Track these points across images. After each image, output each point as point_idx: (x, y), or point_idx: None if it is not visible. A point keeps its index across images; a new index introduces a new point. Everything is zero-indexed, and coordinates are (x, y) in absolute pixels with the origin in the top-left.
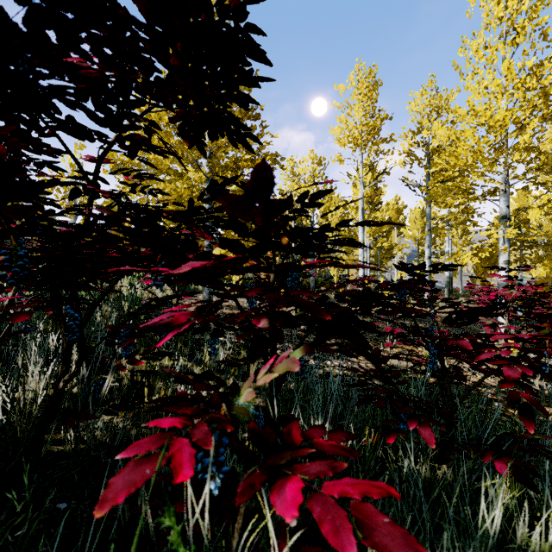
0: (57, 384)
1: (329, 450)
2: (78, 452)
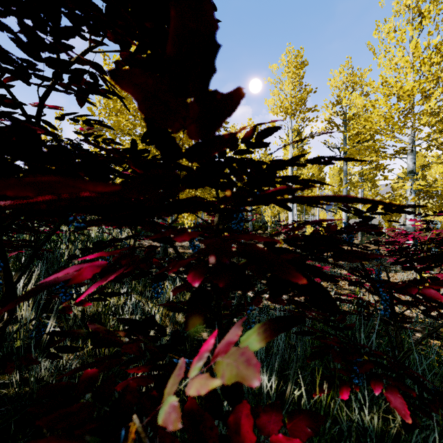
0: None
1: None
2: (21, 396)
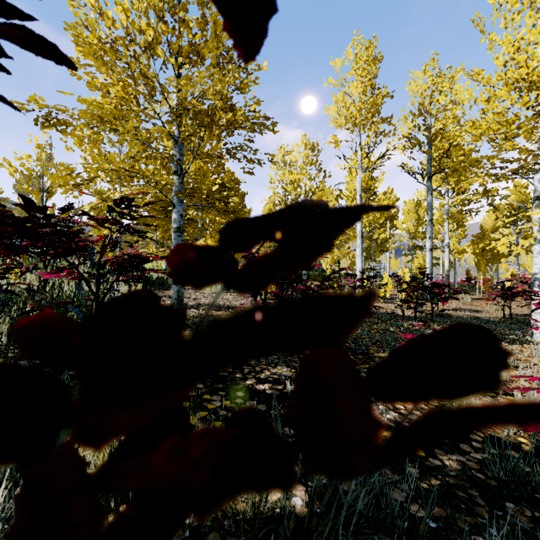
0: None
1: None
2: None
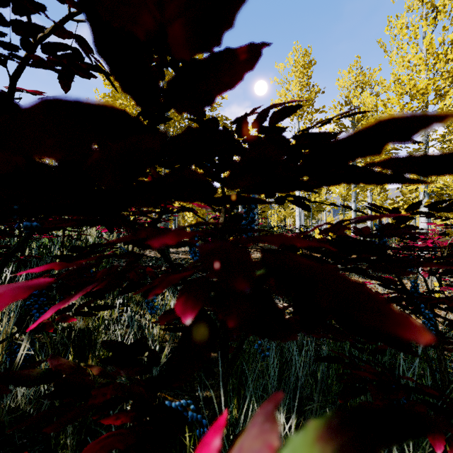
0: None
1: None
2: None
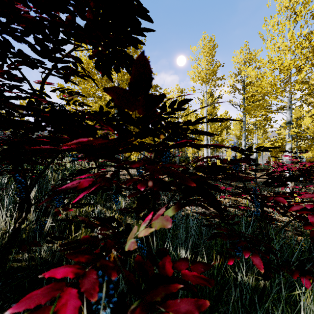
0: (15, 224)
1: (193, 280)
2: (30, 267)
